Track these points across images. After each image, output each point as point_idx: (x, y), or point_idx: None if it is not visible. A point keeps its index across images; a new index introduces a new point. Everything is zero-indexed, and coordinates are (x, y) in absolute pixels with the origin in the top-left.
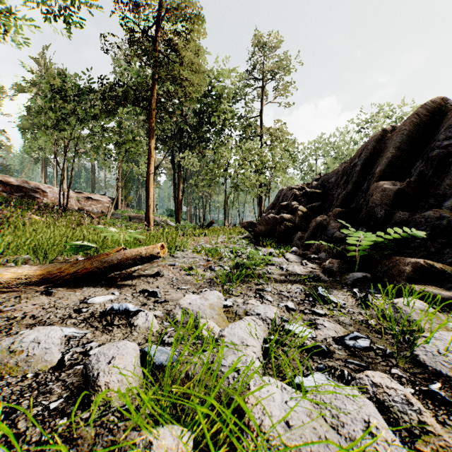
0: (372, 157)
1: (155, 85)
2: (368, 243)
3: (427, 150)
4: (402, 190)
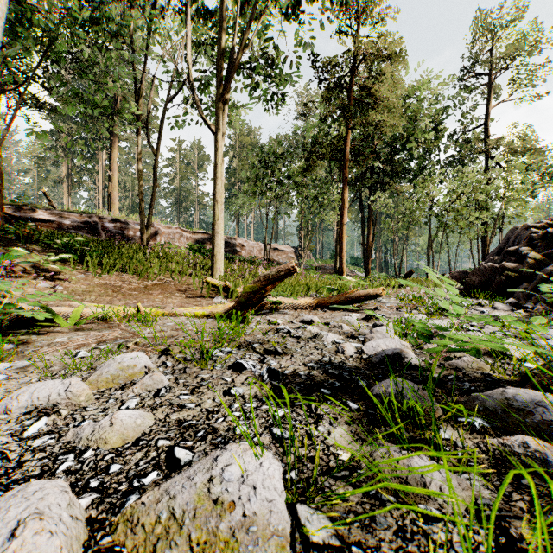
0: None
1: (347, 135)
2: None
3: None
4: None
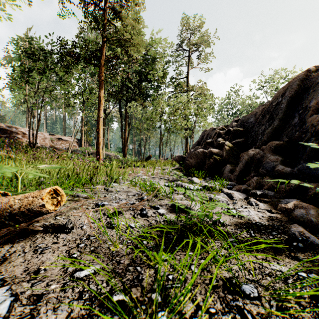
0: (297, 95)
1: (104, 47)
2: None
3: None
4: None
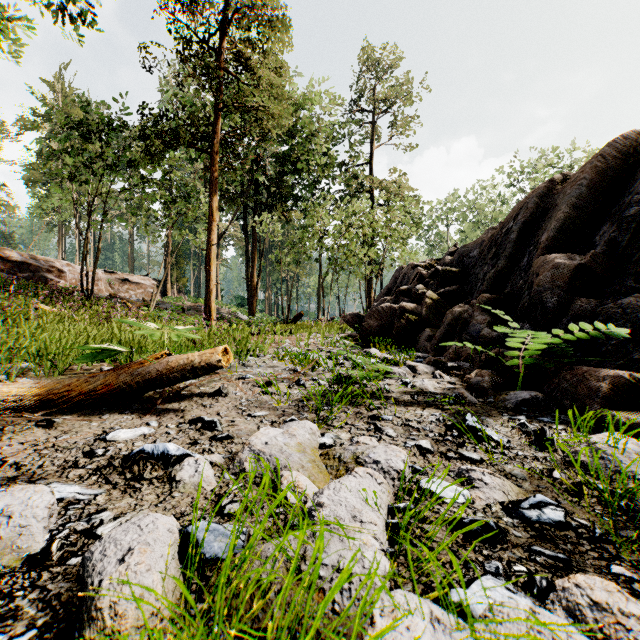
0: (534, 220)
1: (218, 118)
2: (539, 346)
3: (619, 208)
4: (584, 266)
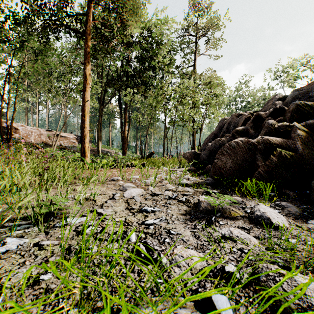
0: None
1: (91, 9)
2: None
3: None
4: None
